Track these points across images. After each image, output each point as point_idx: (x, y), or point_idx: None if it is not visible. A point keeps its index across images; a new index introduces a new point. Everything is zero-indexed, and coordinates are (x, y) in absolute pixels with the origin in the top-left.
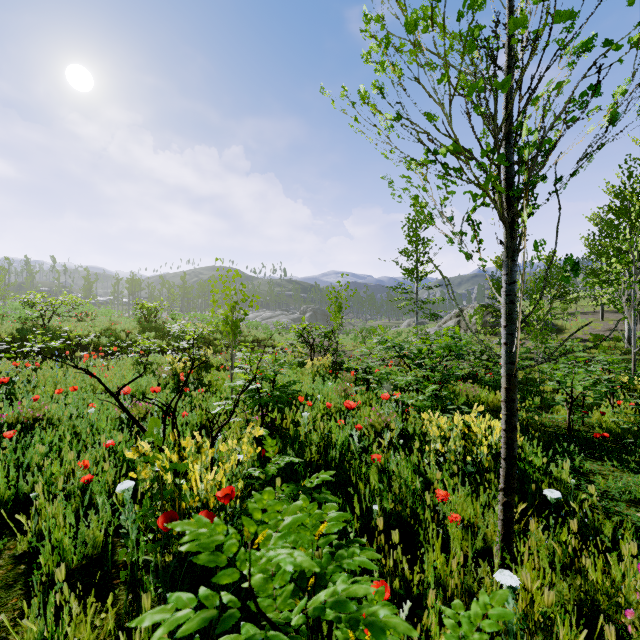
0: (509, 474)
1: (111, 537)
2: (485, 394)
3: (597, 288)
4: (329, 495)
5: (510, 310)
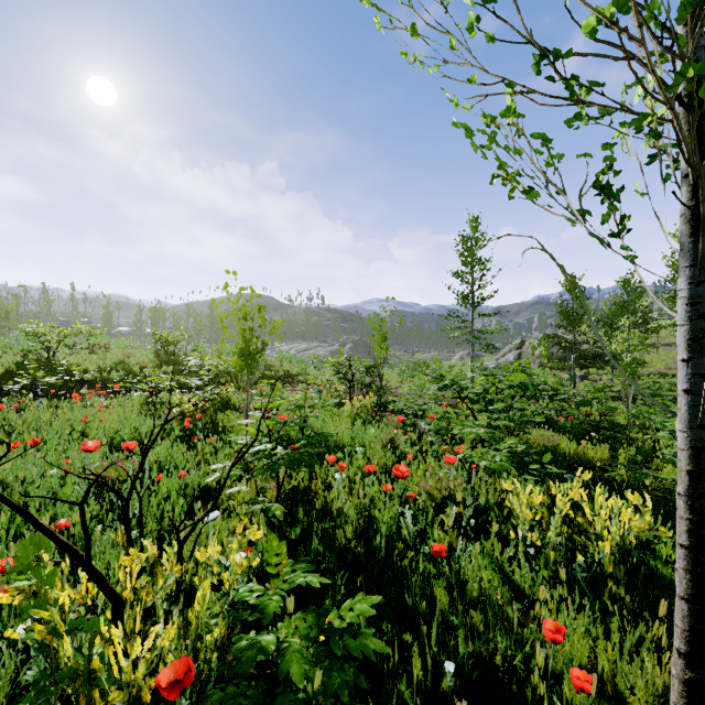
0: (697, 628)
1: (23, 696)
2: (564, 443)
3: None
4: (370, 639)
5: (699, 331)
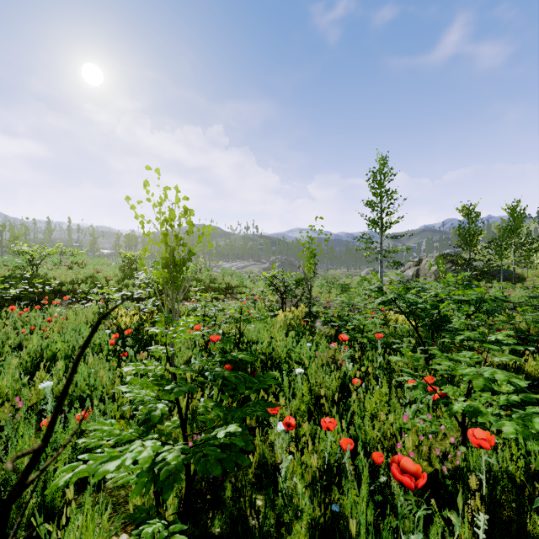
0: None
1: None
2: None
3: None
4: None
5: None
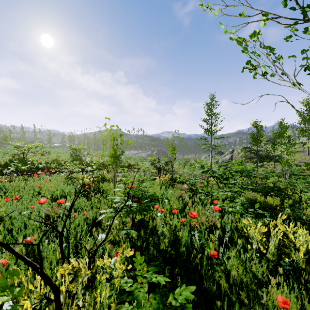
0: None
1: None
2: (258, 197)
3: (306, 138)
4: None
5: None
